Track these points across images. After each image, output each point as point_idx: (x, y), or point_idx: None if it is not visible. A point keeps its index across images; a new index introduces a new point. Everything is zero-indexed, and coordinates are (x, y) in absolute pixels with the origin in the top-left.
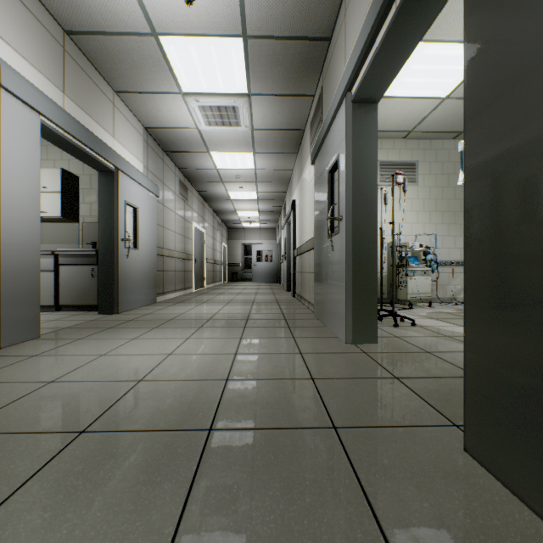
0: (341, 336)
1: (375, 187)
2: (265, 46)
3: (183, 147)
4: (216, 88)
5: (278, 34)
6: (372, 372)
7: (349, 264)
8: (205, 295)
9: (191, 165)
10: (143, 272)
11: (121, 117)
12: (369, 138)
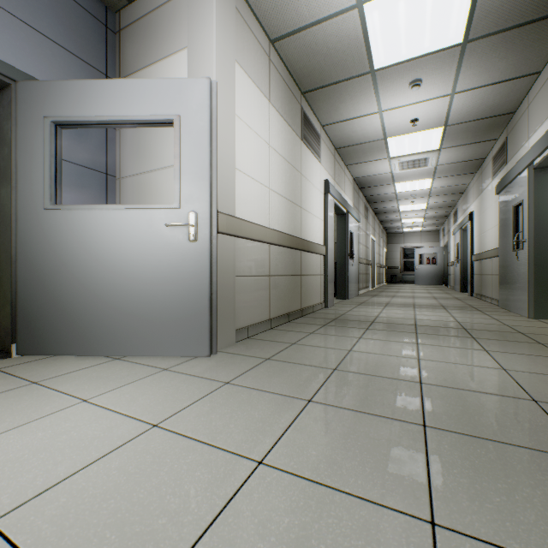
0: (524, 314)
1: None
2: (459, 126)
3: (375, 184)
4: (415, 151)
5: (471, 120)
6: (545, 326)
7: (531, 269)
8: (385, 292)
9: (375, 193)
10: (354, 274)
11: (346, 178)
12: (547, 189)
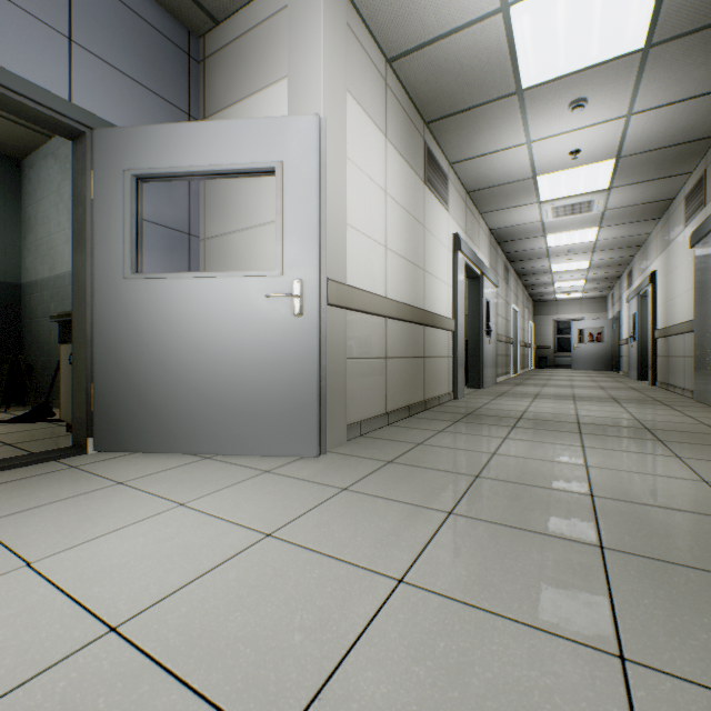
0: None
1: None
2: (638, 157)
3: (518, 236)
4: (574, 192)
5: (654, 148)
6: None
7: None
8: (533, 380)
9: (518, 249)
10: (491, 356)
11: (481, 231)
12: None
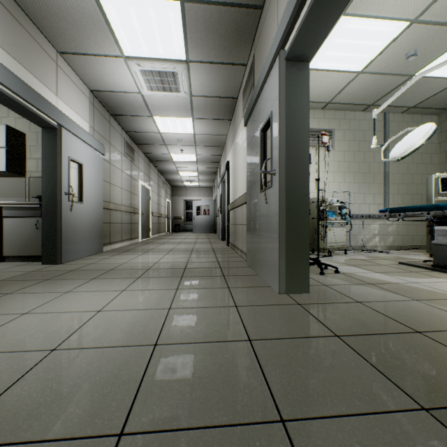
0: (274, 286)
1: (307, 143)
2: (202, 11)
3: (128, 111)
4: (156, 53)
5: None
6: (310, 328)
7: (283, 216)
8: (150, 245)
9: (136, 129)
10: (89, 224)
11: (65, 77)
12: (301, 95)
